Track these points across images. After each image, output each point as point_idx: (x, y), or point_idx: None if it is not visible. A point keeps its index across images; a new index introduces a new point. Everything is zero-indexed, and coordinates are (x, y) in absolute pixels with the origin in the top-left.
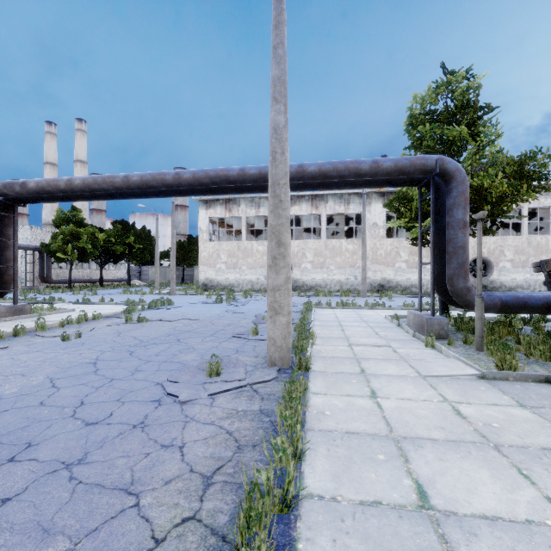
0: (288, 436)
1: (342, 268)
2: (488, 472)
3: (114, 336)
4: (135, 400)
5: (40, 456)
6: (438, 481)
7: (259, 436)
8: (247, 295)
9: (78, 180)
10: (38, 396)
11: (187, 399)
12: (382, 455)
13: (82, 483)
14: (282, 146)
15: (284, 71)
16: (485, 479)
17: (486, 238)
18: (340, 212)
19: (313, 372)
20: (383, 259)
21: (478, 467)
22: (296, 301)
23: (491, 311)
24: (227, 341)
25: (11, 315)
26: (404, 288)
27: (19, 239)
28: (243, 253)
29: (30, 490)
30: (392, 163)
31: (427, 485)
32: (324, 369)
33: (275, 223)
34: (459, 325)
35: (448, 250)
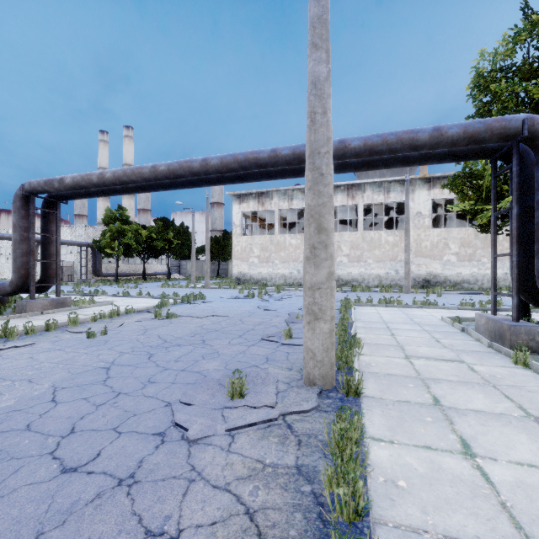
0: None
1: (381, 261)
2: None
3: (140, 333)
4: (134, 431)
5: None
6: None
7: (296, 530)
8: (280, 290)
9: (109, 173)
10: (29, 414)
11: (197, 436)
12: None
13: None
14: (324, 104)
15: (326, 9)
16: None
17: None
18: (379, 201)
19: (366, 398)
20: (429, 252)
21: None
22: None
23: None
24: (256, 345)
25: (53, 308)
26: (453, 284)
27: (75, 237)
28: (275, 247)
29: None
30: (459, 128)
31: None
32: (380, 395)
33: (315, 203)
34: None
35: None
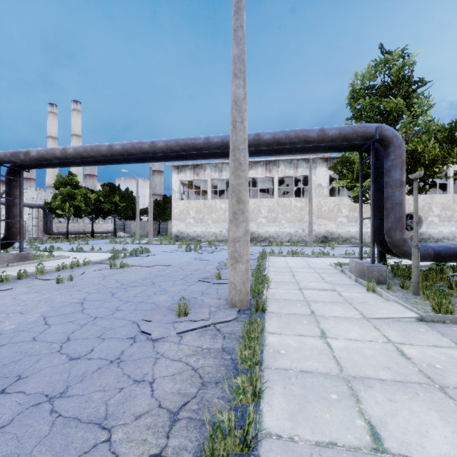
0: (248, 376)
1: (291, 222)
2: (437, 414)
3: (100, 279)
4: (114, 337)
5: (27, 389)
6: (390, 423)
7: (221, 374)
8: (212, 245)
9: (71, 149)
10: (32, 332)
11: (158, 337)
12: (335, 394)
13: (61, 416)
14: (242, 116)
15: (243, 51)
16: (435, 422)
17: None
18: (290, 175)
19: (269, 313)
20: (327, 215)
21: (426, 408)
22: (253, 250)
23: (425, 259)
24: (194, 284)
25: (17, 261)
26: (344, 239)
27: (27, 199)
28: (208, 210)
29: (15, 422)
30: (336, 131)
31: (379, 427)
32: (278, 311)
33: (236, 183)
34: (395, 271)
35: (387, 207)
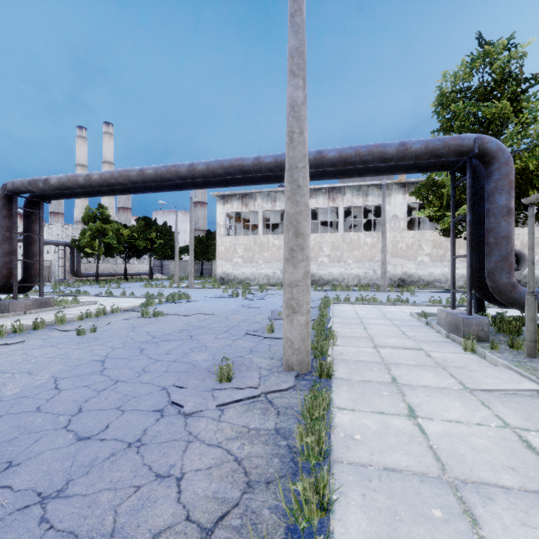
0: (312, 481)
1: (360, 261)
2: None
3: (128, 331)
4: (136, 409)
5: (17, 483)
6: None
7: (274, 469)
8: (263, 289)
9: (96, 175)
10: (37, 399)
11: (192, 411)
12: (438, 509)
13: (52, 529)
14: (301, 125)
15: (302, 41)
16: None
17: (519, 230)
18: (358, 204)
19: (336, 379)
20: (404, 252)
21: None
22: (313, 296)
23: None
24: (241, 339)
25: (37, 308)
26: (426, 283)
27: (52, 236)
28: (259, 247)
29: None
30: (422, 144)
31: None
32: (348, 376)
33: (293, 211)
34: (499, 325)
35: (489, 241)
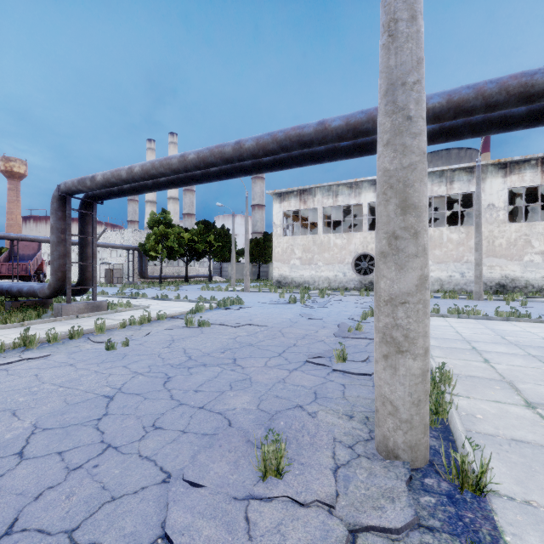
0: None
1: (442, 262)
2: None
3: (164, 346)
4: None
5: None
6: None
7: None
8: (324, 295)
9: (138, 166)
10: None
11: None
12: None
13: None
14: (411, 4)
15: None
16: None
17: None
18: (440, 193)
19: (498, 500)
20: (504, 251)
21: None
22: None
23: None
24: (300, 369)
25: (89, 311)
26: (538, 289)
27: (124, 241)
28: (319, 248)
29: None
30: None
31: None
32: (521, 492)
33: (396, 165)
34: None
35: None
